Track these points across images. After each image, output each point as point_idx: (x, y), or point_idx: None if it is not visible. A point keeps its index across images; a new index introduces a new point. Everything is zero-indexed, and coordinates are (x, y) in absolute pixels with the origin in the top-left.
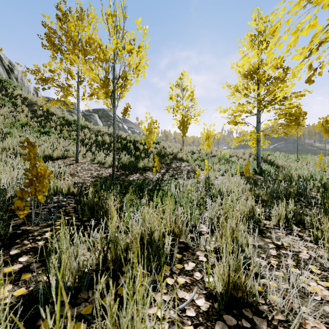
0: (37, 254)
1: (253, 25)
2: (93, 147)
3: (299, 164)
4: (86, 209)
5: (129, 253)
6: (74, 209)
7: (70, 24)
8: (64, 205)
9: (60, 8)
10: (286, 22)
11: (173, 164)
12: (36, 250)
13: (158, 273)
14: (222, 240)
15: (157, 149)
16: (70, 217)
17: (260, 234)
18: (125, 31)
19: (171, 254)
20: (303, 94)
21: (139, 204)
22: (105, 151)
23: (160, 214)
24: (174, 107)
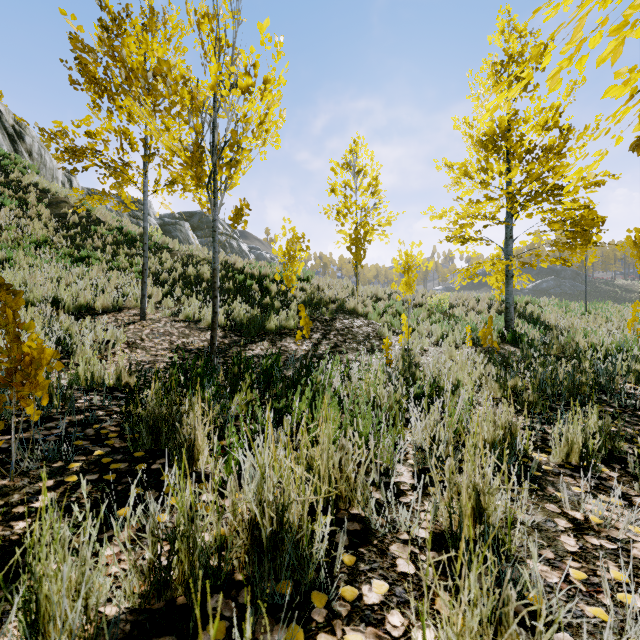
0: (2, 562)
1: (499, 43)
2: (177, 288)
3: (590, 322)
4: (144, 431)
5: (227, 561)
6: (121, 429)
7: (127, 40)
8: (100, 419)
9: (108, 6)
10: (601, 2)
11: (337, 323)
12: (4, 548)
13: (297, 618)
14: (462, 546)
15: (306, 292)
16: (108, 448)
17: (531, 491)
18: (237, 51)
19: (330, 558)
20: (600, 181)
21: (260, 422)
22: (201, 297)
23: (302, 463)
24: (339, 208)
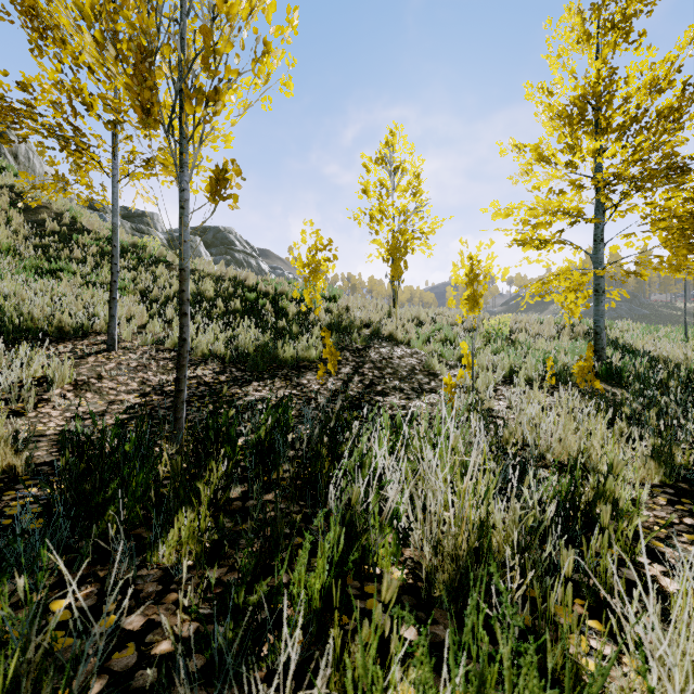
0: None
1: None
2: (169, 309)
3: None
4: None
5: None
6: None
7: None
8: None
9: None
10: None
11: (372, 352)
12: None
13: None
14: None
15: (332, 314)
16: None
17: None
18: None
19: None
20: None
21: None
22: (198, 319)
23: None
24: (373, 212)
